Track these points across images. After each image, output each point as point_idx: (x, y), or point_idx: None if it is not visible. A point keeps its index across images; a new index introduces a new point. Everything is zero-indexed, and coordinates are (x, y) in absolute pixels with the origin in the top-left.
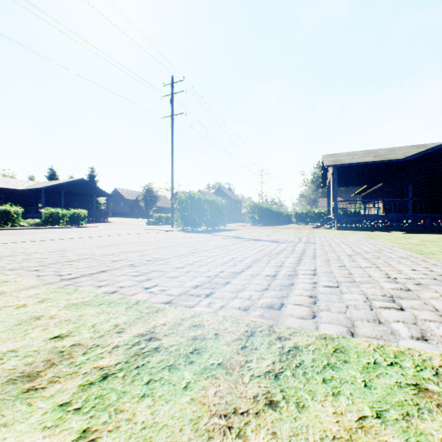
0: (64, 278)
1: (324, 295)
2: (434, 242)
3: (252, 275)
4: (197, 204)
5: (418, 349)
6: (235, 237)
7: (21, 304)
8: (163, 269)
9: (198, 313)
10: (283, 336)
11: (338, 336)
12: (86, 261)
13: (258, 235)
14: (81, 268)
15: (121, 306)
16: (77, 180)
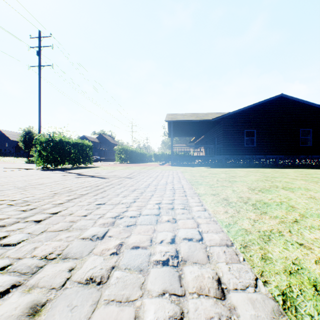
0: None
1: None
2: (215, 174)
3: None
4: (58, 145)
5: None
6: (77, 174)
7: None
8: None
9: None
10: None
11: None
12: None
13: (103, 172)
14: None
15: None
16: None
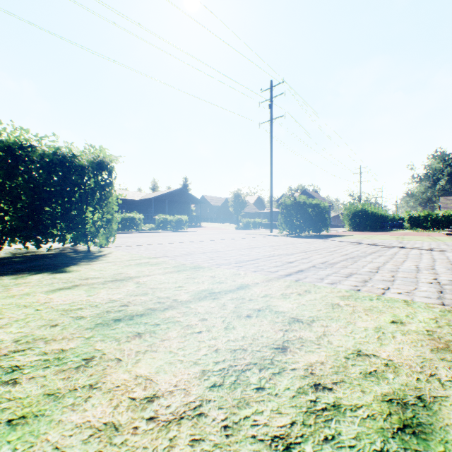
0: (280, 274)
1: None
2: None
3: None
4: (303, 208)
5: None
6: (364, 244)
7: (294, 292)
8: (358, 272)
9: None
10: None
11: None
12: (263, 261)
13: (388, 242)
14: (275, 267)
15: (396, 303)
16: (177, 190)
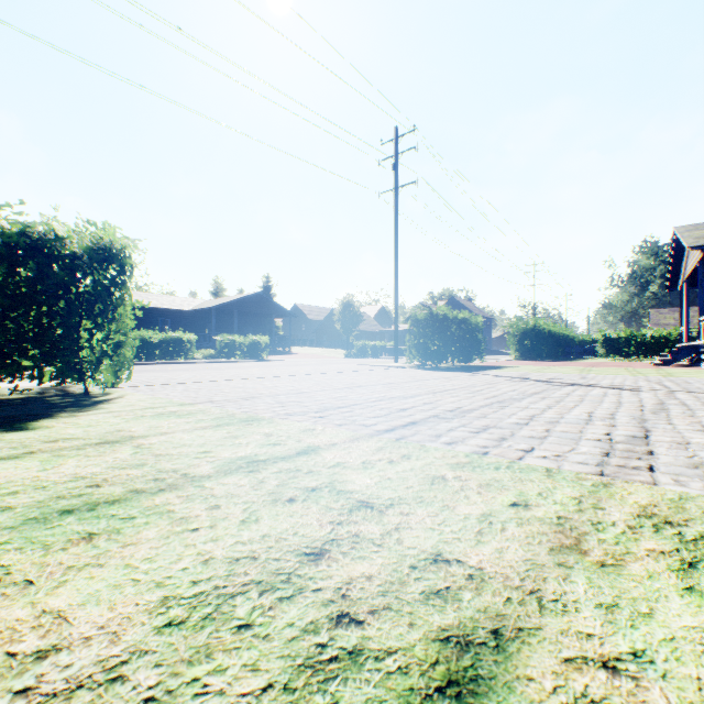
0: (378, 430)
1: None
2: None
3: (679, 444)
4: (443, 324)
5: None
6: (528, 380)
7: (385, 458)
8: (498, 425)
9: (683, 494)
10: None
11: None
12: (362, 408)
13: (565, 377)
14: (376, 418)
15: (533, 473)
16: (252, 295)
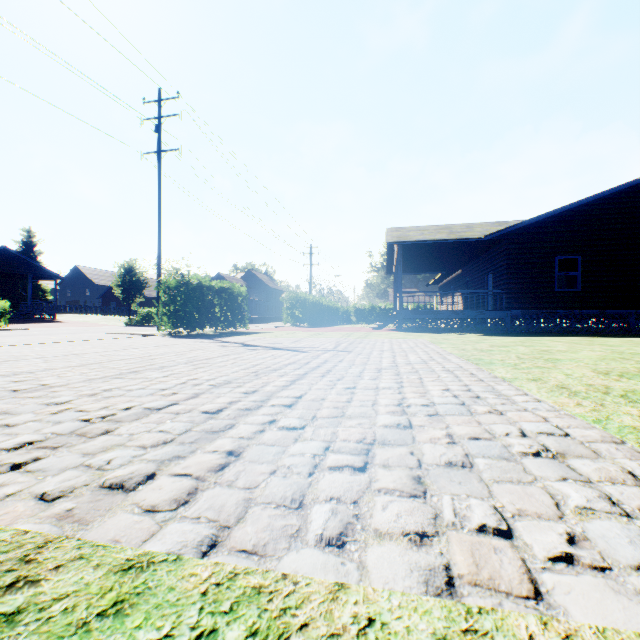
0: None
1: (259, 447)
2: (505, 347)
3: (177, 413)
4: (196, 292)
5: (301, 576)
6: (243, 345)
7: None
8: (14, 409)
9: None
10: (31, 576)
11: (168, 558)
12: None
13: (283, 341)
14: None
15: None
16: None
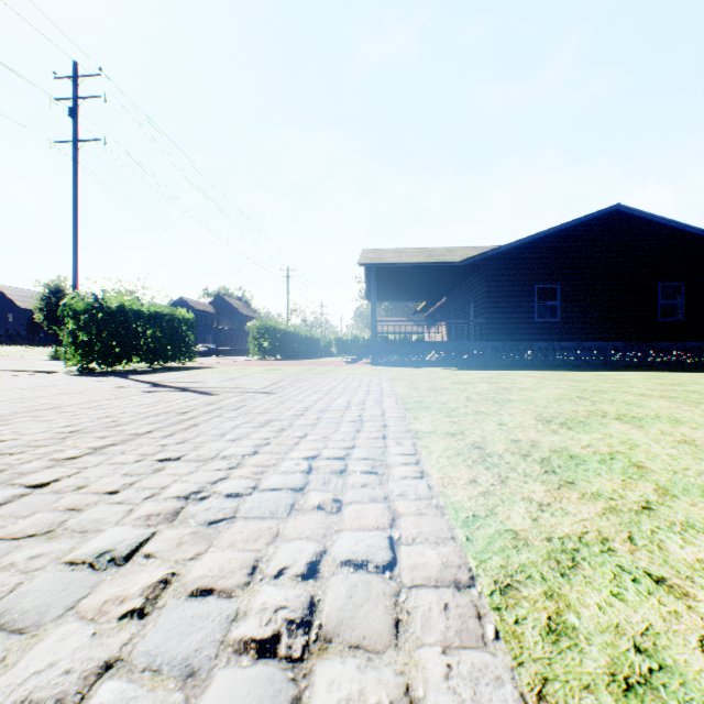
0: None
1: None
2: (466, 385)
3: None
4: (115, 318)
5: None
6: (150, 385)
7: None
8: None
9: None
10: None
11: None
12: None
13: (213, 379)
14: None
15: None
16: None
